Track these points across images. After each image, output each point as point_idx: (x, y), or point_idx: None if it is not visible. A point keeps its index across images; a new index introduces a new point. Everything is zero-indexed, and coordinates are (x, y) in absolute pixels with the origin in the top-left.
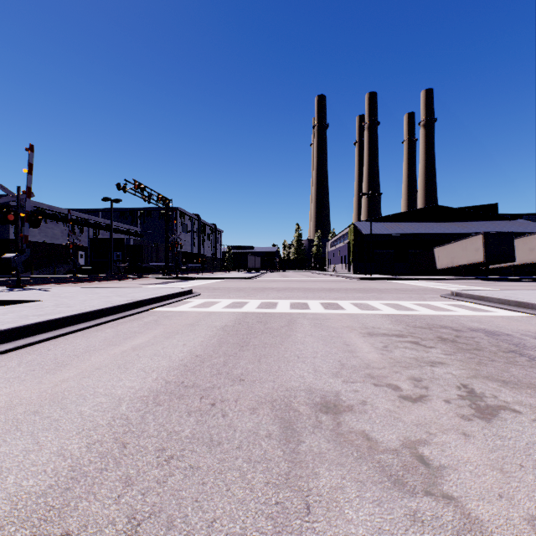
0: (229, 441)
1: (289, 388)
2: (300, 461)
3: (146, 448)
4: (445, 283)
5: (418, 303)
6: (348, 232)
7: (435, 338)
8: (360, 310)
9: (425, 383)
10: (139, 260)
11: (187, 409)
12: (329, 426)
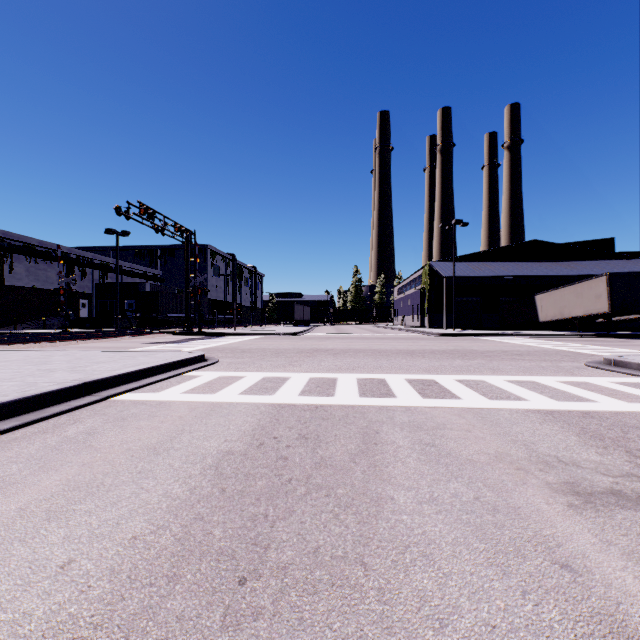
0: None
1: None
2: None
3: None
4: (562, 341)
5: (570, 381)
6: (422, 275)
7: None
8: (486, 399)
9: None
10: (154, 310)
11: None
12: None
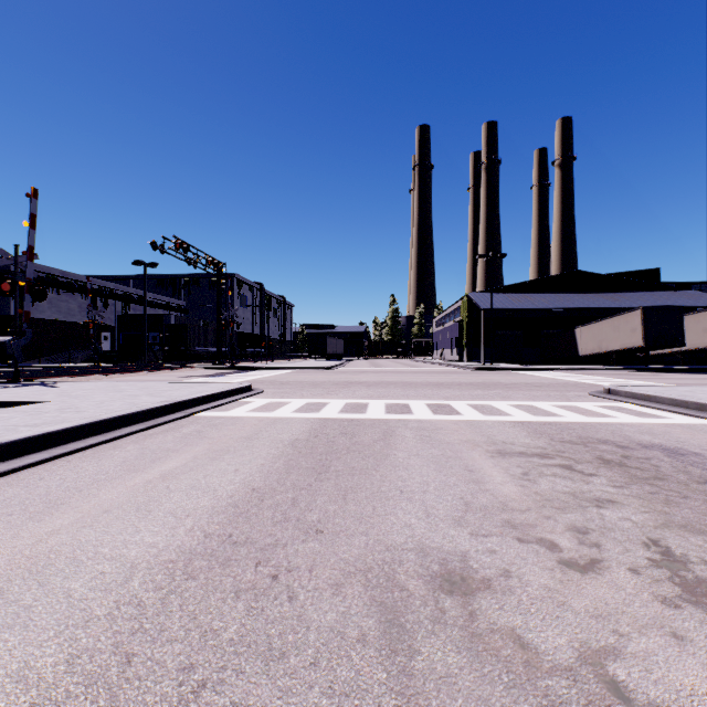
0: (298, 651)
1: (390, 546)
2: (415, 692)
3: (164, 665)
4: (592, 375)
5: (560, 405)
6: (461, 306)
7: (595, 460)
8: (482, 415)
9: (594, 538)
10: (182, 343)
11: (234, 587)
12: (457, 620)
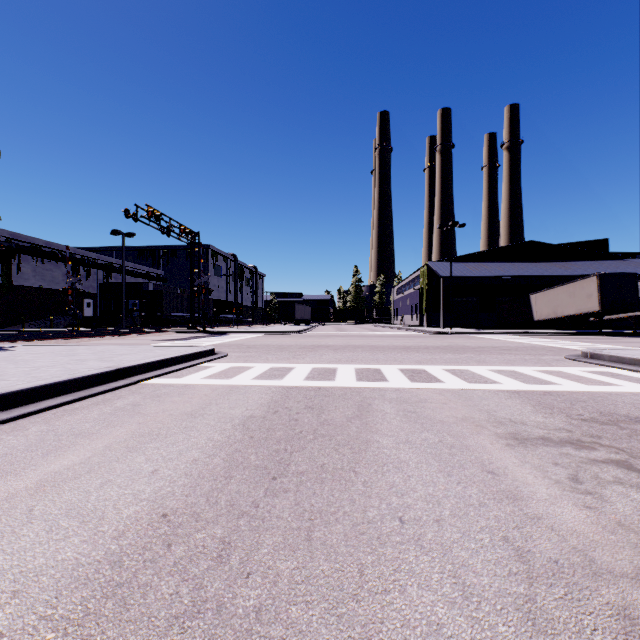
0: None
1: None
2: None
3: None
4: (552, 339)
5: (545, 370)
6: (420, 275)
7: None
8: (466, 382)
9: None
10: (158, 309)
11: None
12: None
